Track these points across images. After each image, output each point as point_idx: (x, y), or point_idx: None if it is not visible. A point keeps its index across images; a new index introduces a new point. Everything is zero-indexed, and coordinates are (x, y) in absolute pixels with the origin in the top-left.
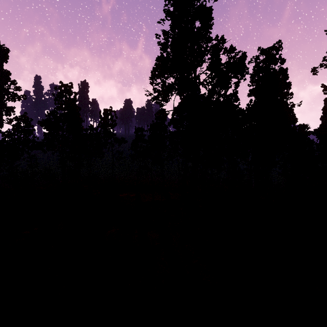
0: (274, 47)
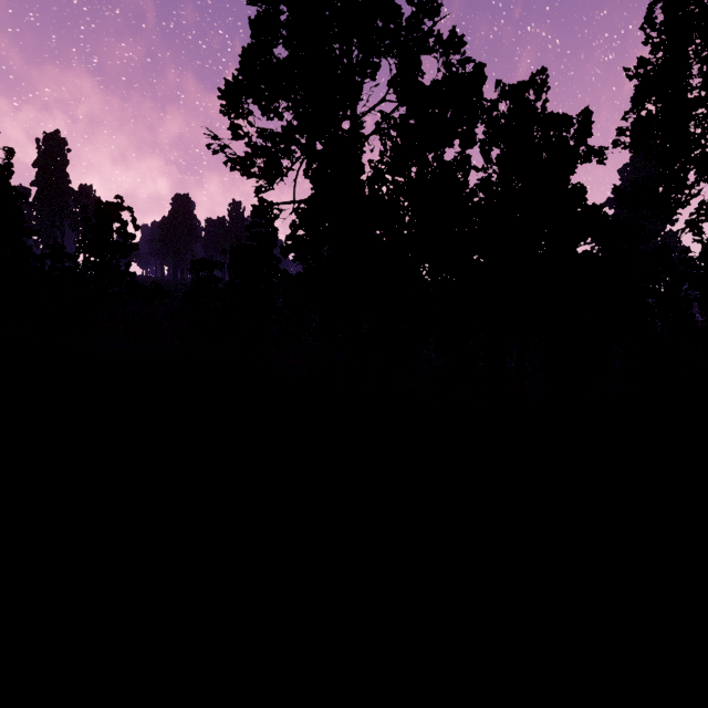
0: (533, 82)
